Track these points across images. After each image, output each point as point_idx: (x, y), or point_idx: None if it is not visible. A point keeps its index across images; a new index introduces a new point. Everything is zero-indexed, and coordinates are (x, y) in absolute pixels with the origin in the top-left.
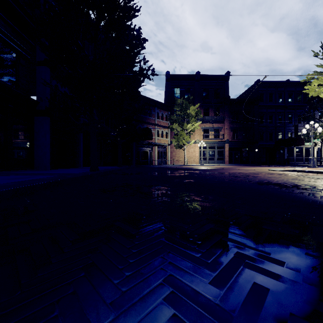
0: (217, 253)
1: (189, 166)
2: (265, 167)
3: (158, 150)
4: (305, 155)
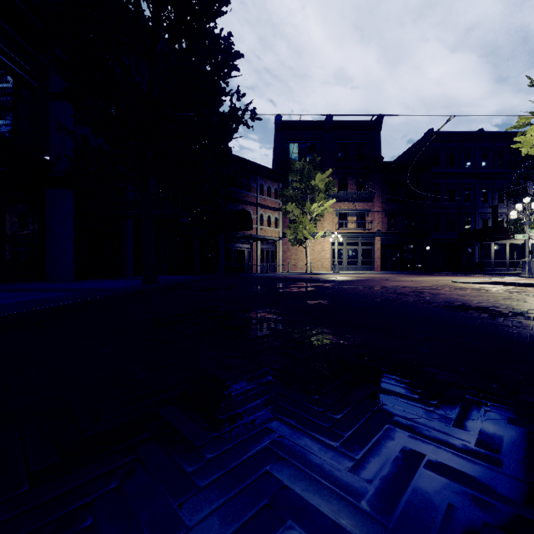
0: (428, 529)
1: (315, 275)
2: (445, 276)
3: (262, 247)
4: (509, 257)
